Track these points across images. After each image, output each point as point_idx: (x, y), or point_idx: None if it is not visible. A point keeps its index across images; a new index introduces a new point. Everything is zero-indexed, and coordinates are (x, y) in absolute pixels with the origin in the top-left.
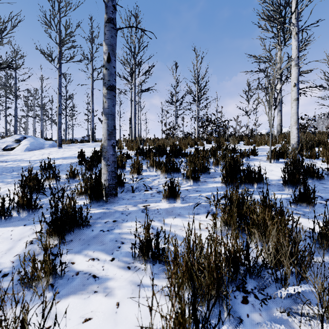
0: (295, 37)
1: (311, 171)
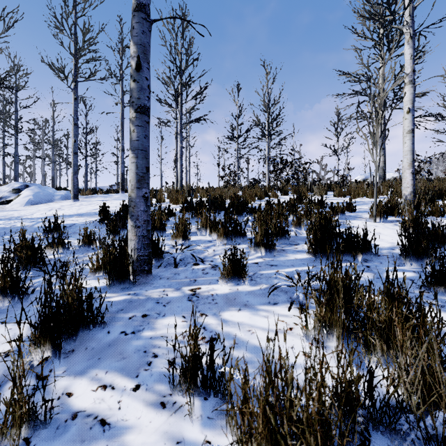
0: (409, 42)
1: (440, 236)
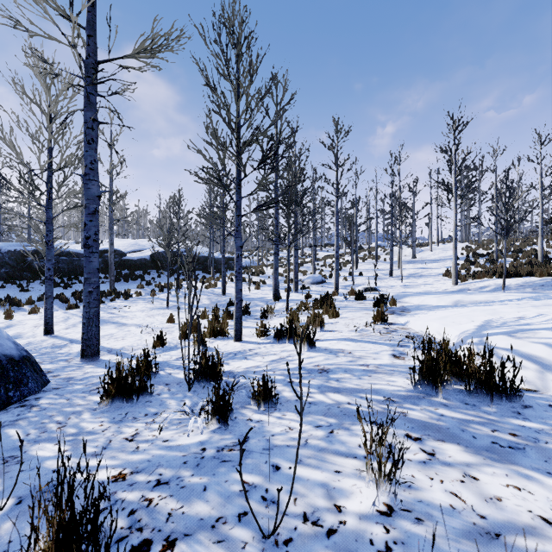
0: None
1: None
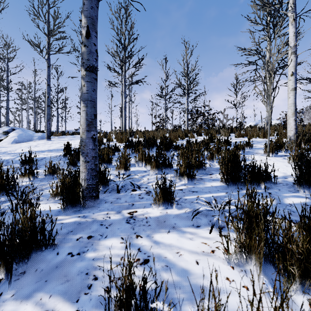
0: (292, 23)
1: None
